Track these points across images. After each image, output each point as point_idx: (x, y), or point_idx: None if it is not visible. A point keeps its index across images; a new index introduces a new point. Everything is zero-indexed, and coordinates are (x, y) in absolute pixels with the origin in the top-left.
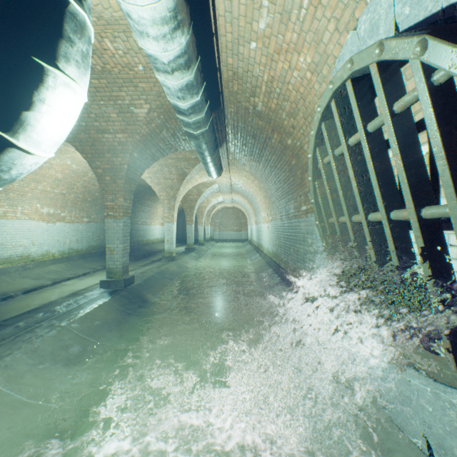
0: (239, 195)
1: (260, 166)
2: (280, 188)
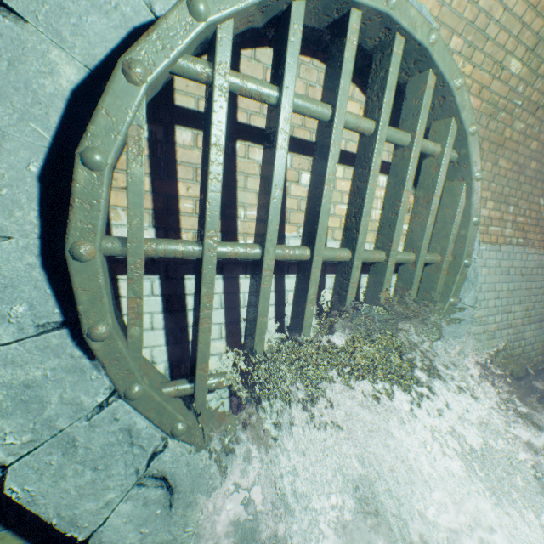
0: None
1: None
2: None
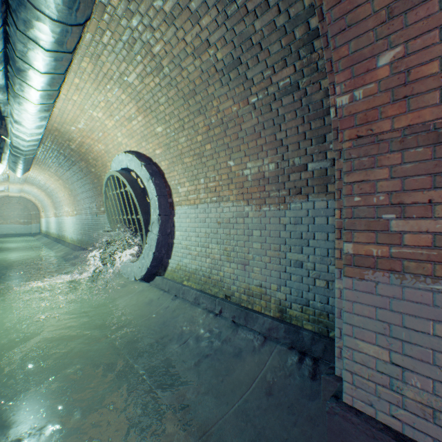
0: (35, 186)
1: (69, 173)
2: (86, 193)
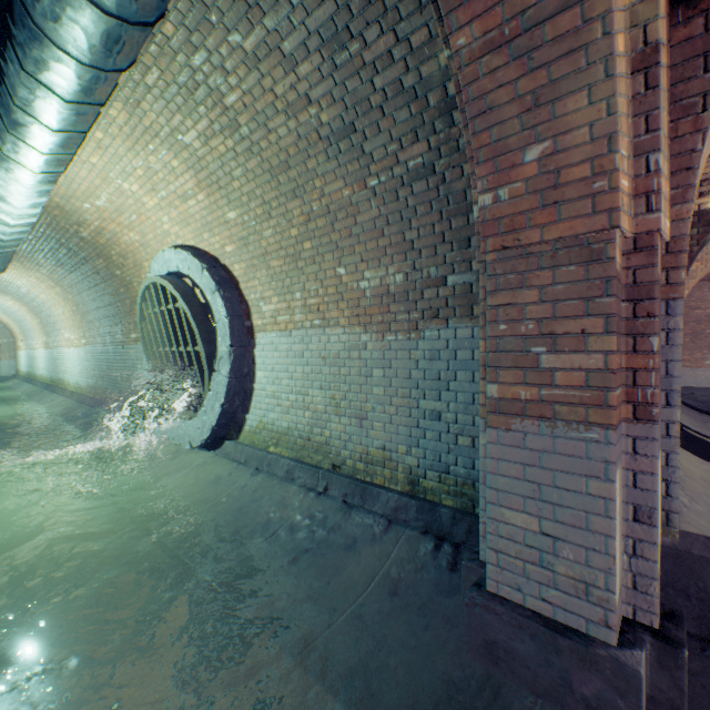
0: (9, 297)
1: (74, 276)
2: (104, 309)
